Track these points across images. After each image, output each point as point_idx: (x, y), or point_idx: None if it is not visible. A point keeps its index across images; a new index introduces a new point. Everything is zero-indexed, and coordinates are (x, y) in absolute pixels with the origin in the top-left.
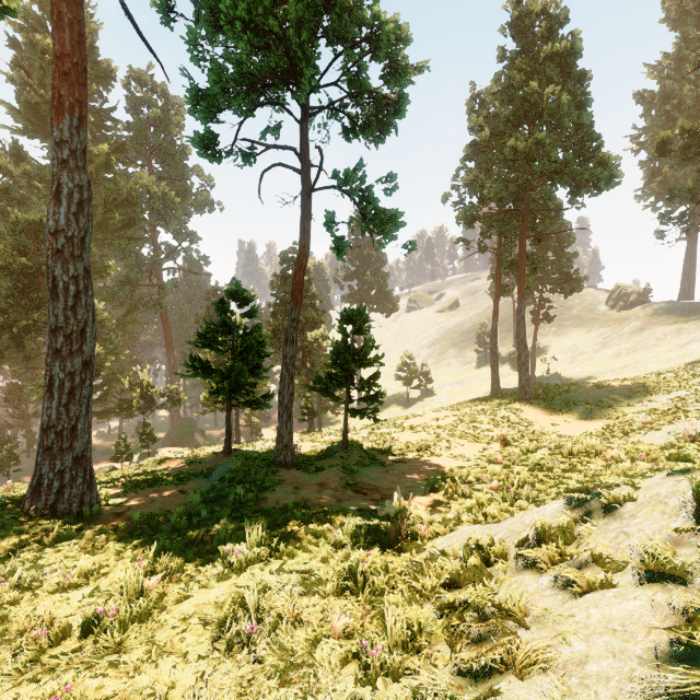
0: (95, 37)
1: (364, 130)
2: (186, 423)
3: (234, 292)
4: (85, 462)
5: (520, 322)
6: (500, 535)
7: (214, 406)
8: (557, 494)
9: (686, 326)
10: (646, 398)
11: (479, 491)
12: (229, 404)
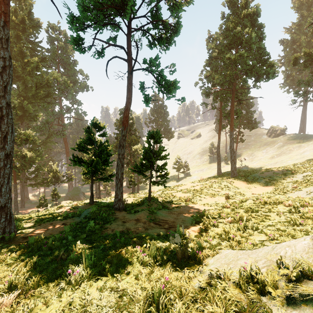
0: (31, 7)
1: (159, 41)
2: (75, 189)
3: (94, 123)
4: (7, 209)
5: (231, 140)
6: (261, 263)
7: (88, 181)
8: (267, 225)
9: (303, 144)
10: (292, 176)
11: (221, 223)
12: (92, 179)
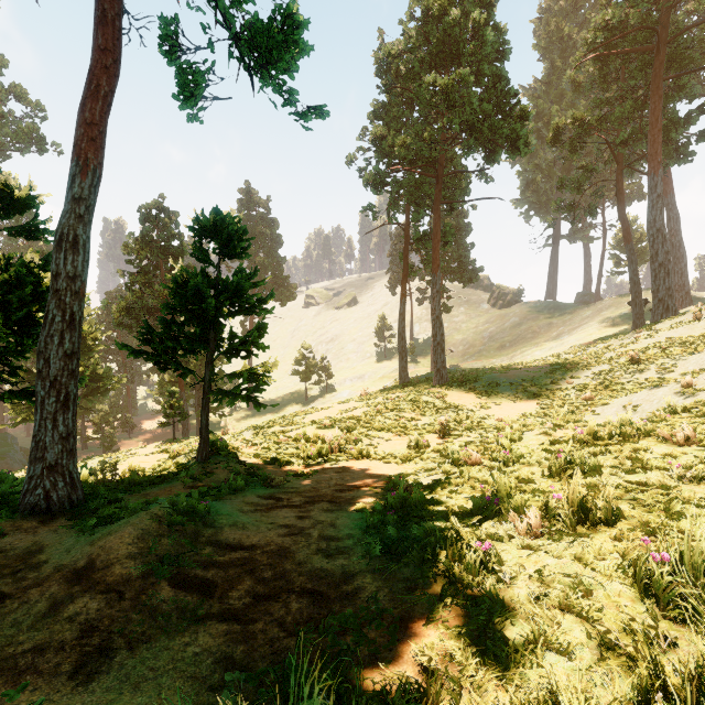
0: None
1: None
2: None
3: None
4: None
5: (435, 296)
6: None
7: (28, 412)
8: None
9: (555, 321)
10: (568, 375)
11: (501, 541)
12: None
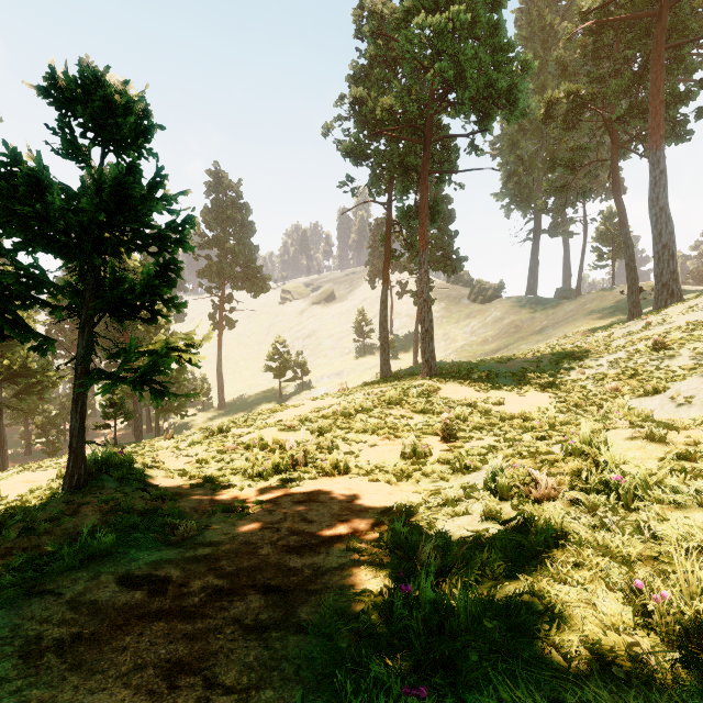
0: None
1: None
2: None
3: None
4: None
5: (423, 277)
6: None
7: None
8: None
9: (537, 315)
10: (577, 364)
11: None
12: None
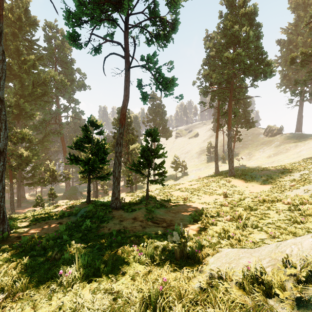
0: (28, 5)
1: (157, 38)
2: (73, 189)
3: (91, 121)
4: None
5: (229, 139)
6: (265, 262)
7: (85, 180)
8: (267, 223)
9: (299, 143)
10: (289, 174)
11: (220, 221)
12: (89, 177)
